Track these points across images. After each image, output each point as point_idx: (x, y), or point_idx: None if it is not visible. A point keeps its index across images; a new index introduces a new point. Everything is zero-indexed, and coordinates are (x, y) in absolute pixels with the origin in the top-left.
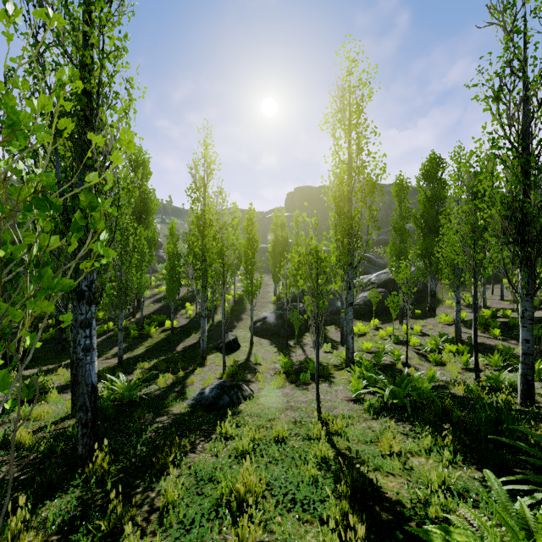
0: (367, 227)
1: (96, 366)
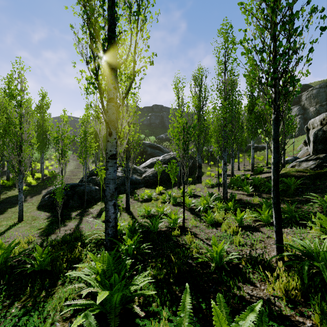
0: (134, 47)
1: None
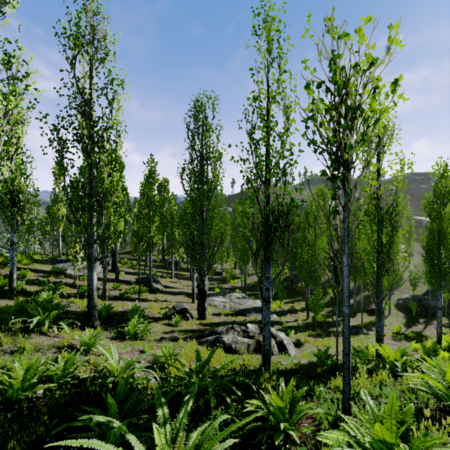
0: None
1: None
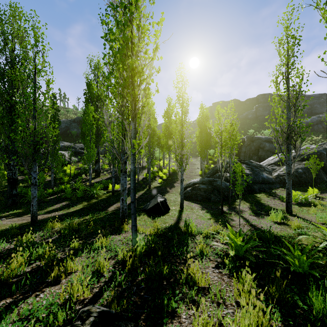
0: None
1: (10, 223)
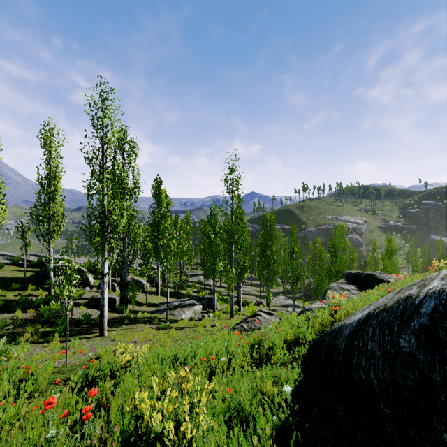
0: None
1: None
